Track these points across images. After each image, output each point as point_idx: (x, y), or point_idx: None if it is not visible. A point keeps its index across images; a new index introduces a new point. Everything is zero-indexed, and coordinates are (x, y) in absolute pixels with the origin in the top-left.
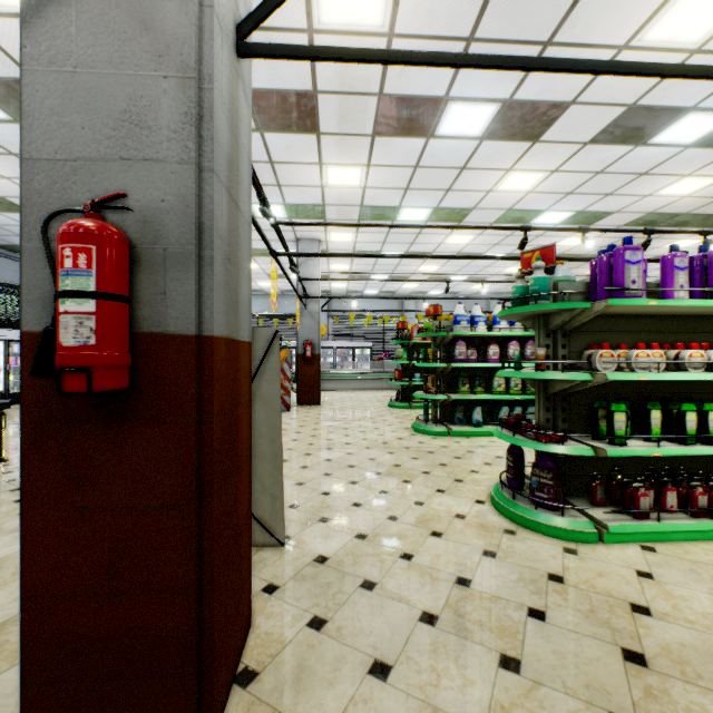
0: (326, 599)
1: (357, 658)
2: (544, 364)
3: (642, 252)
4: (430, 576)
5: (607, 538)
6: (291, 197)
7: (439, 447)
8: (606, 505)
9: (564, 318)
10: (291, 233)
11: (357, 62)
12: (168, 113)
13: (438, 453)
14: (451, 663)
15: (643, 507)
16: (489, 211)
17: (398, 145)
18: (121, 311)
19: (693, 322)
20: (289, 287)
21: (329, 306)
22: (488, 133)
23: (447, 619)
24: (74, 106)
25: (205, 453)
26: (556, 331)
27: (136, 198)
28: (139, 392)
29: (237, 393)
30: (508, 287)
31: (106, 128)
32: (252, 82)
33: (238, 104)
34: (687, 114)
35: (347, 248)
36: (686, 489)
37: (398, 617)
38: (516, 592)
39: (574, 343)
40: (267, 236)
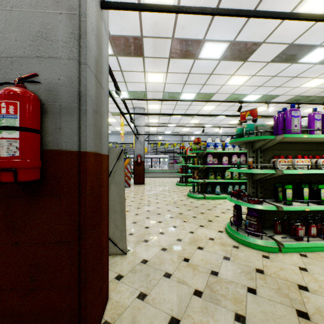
0: (147, 283)
1: (162, 316)
2: (252, 166)
3: (299, 111)
4: (198, 270)
5: (283, 250)
6: (131, 88)
7: (200, 204)
8: (282, 233)
9: (261, 143)
10: (131, 105)
11: (162, 12)
12: (62, 32)
13: (199, 207)
14: (210, 318)
15: (300, 235)
16: (223, 94)
17: (181, 63)
18: (35, 137)
19: (322, 145)
20: (130, 130)
21: (148, 139)
22: (223, 57)
23: (207, 294)
24: (11, 28)
25: (82, 213)
26: (257, 150)
27: (45, 78)
28: (46, 181)
29: (101, 181)
30: (230, 130)
31: (28, 40)
32: (112, 32)
33: (102, 33)
34: (317, 48)
35: (156, 112)
36: (320, 226)
37: (182, 293)
38: (241, 278)
39: (266, 155)
40: (120, 106)
